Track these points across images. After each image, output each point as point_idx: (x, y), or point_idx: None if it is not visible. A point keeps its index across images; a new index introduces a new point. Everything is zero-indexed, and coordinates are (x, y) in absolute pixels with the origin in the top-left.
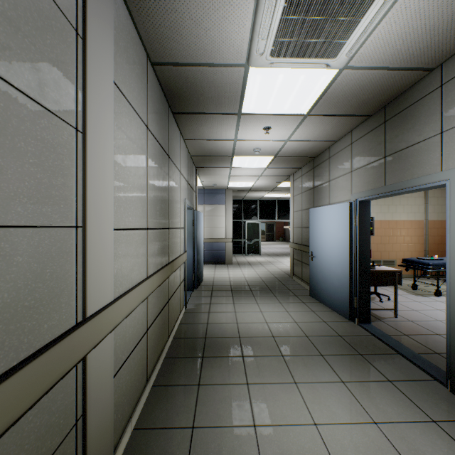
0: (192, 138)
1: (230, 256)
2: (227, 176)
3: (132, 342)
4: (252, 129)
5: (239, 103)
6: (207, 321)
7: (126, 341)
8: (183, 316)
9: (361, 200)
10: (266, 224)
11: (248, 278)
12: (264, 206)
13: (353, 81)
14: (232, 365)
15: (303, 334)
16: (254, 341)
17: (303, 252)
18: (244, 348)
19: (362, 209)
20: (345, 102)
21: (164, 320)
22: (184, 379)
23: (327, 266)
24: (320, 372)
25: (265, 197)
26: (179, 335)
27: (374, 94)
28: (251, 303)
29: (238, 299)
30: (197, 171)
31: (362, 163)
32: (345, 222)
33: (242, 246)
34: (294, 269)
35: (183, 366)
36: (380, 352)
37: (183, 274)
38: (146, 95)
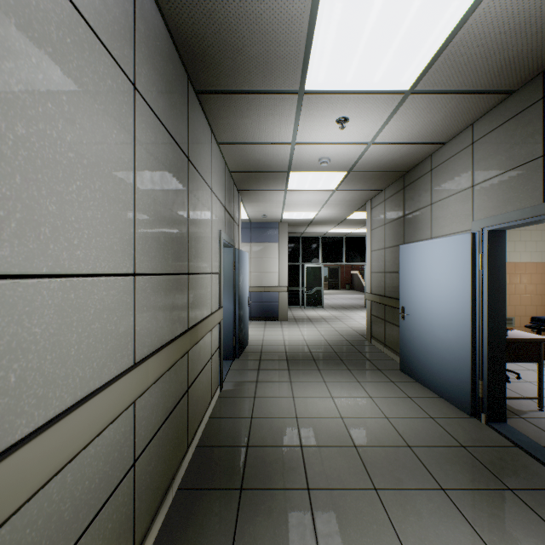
0: (229, 142)
1: (285, 310)
2: (281, 204)
3: (86, 510)
4: (320, 122)
5: (301, 69)
6: (252, 414)
7: (61, 521)
8: (215, 404)
9: (491, 230)
10: (329, 268)
11: (309, 341)
12: (328, 245)
13: (508, 10)
14: (291, 509)
15: (402, 442)
16: (326, 455)
17: (386, 307)
18: (309, 469)
19: (492, 243)
20: (478, 63)
21: (178, 425)
22: (205, 544)
23: (429, 329)
24: (449, 531)
25: (329, 233)
26: (206, 441)
27: (535, 42)
28: (315, 381)
29: (297, 375)
30: (240, 196)
31: (495, 171)
32: (463, 263)
33: (300, 296)
34: (373, 330)
35: (206, 510)
36: (543, 484)
37: (216, 341)
38: (130, 25)
